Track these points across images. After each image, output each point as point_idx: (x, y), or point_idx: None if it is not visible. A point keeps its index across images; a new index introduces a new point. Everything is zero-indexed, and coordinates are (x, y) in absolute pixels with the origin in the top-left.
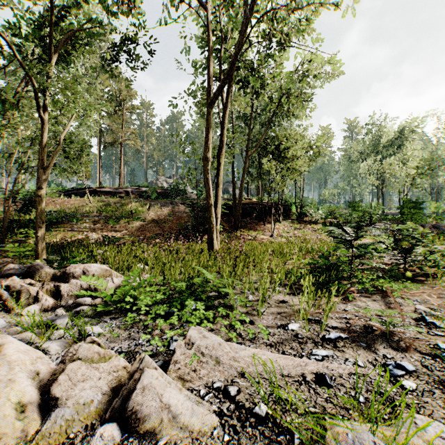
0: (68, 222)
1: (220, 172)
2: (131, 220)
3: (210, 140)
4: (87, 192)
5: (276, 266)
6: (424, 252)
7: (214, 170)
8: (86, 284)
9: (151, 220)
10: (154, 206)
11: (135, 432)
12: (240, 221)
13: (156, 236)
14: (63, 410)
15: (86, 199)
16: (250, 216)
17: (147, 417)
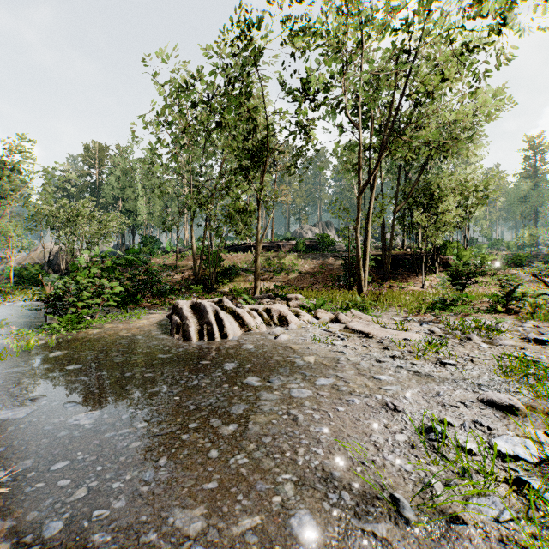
0: (243, 274)
1: (367, 237)
2: (290, 272)
3: (359, 217)
4: (252, 249)
5: (406, 304)
6: (520, 295)
7: (363, 230)
8: (299, 303)
9: (306, 272)
10: (306, 259)
11: (340, 323)
12: (391, 273)
13: (312, 286)
14: (321, 319)
15: (251, 254)
16: (403, 268)
17: (342, 320)
